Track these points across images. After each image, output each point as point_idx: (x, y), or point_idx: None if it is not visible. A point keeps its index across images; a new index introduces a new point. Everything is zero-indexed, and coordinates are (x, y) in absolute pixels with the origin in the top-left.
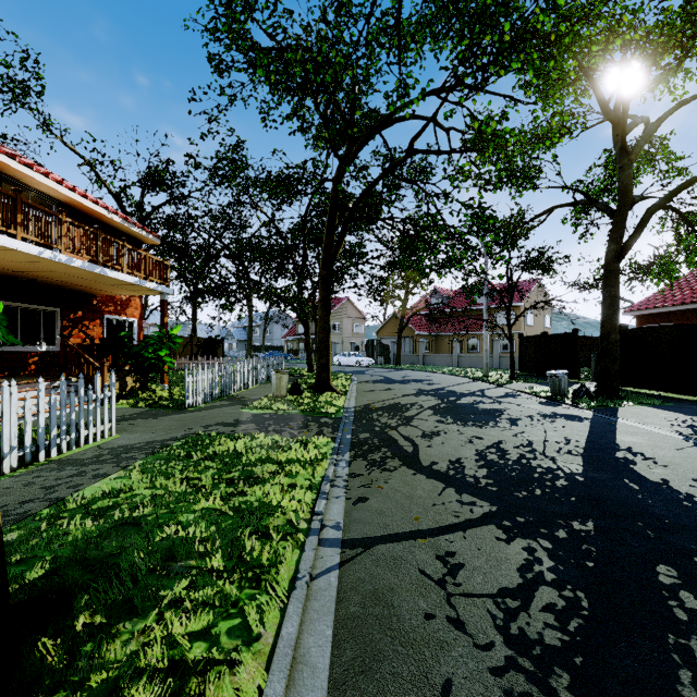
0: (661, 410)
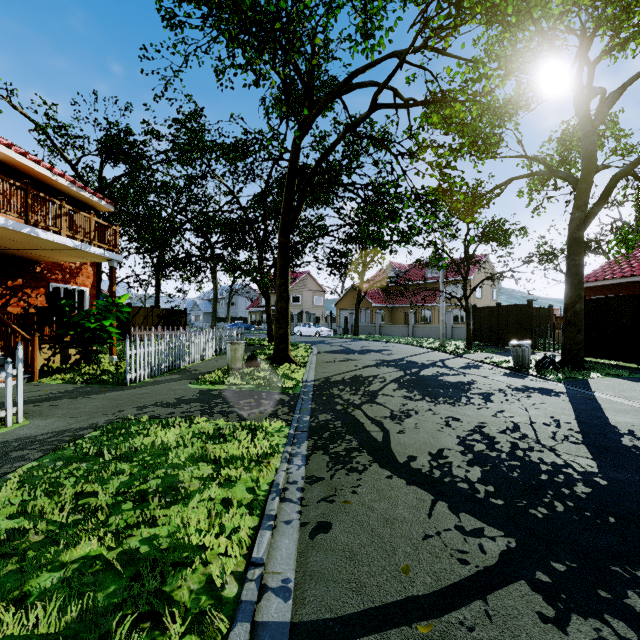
0: (634, 382)
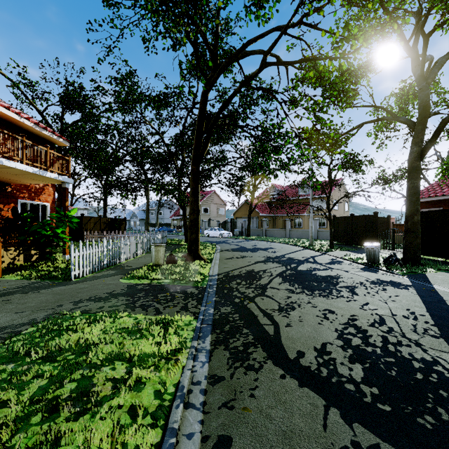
0: None
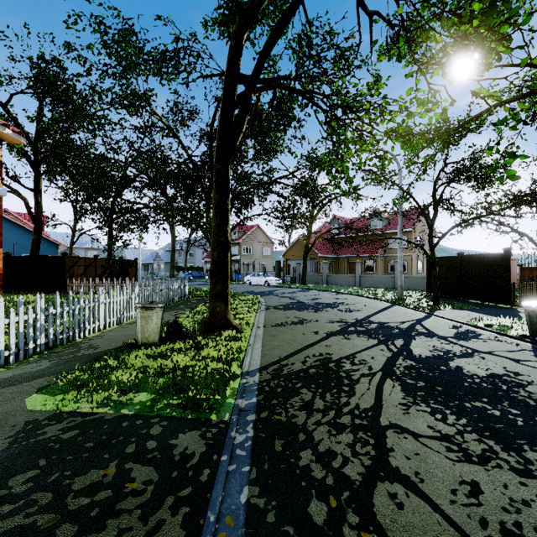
0: None
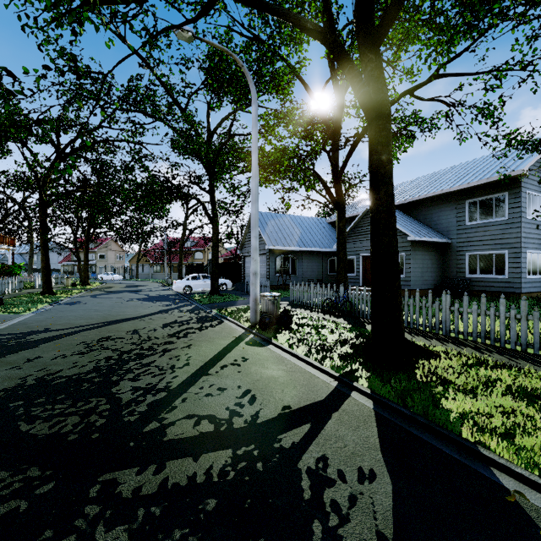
0: None
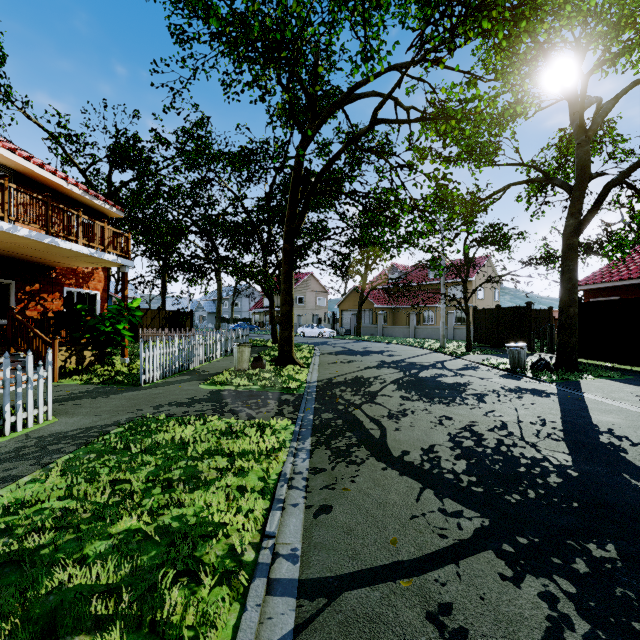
0: (624, 383)
